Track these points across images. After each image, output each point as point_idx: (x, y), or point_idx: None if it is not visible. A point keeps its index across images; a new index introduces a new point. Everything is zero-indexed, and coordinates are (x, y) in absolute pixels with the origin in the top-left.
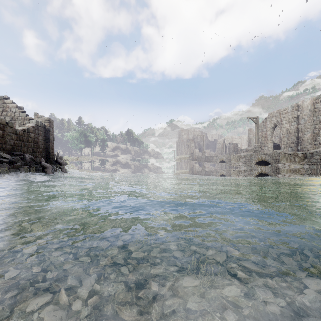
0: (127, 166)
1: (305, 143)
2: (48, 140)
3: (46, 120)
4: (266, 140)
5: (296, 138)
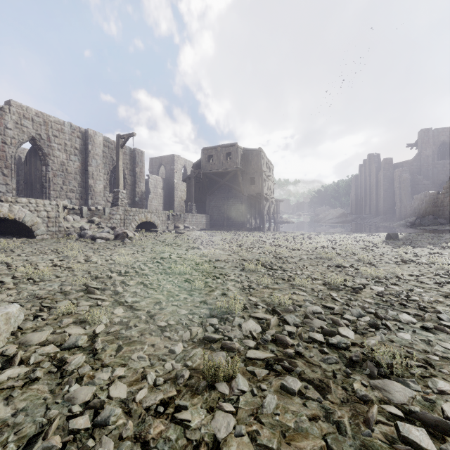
0: None
1: (98, 196)
2: None
3: None
4: (2, 167)
5: (79, 185)
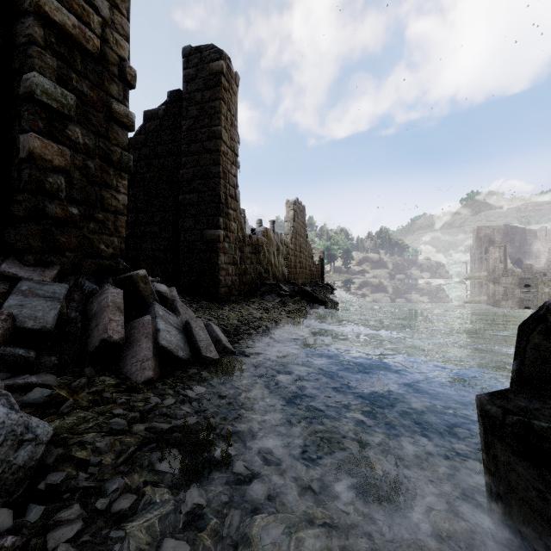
0: (385, 289)
1: None
2: (322, 267)
3: (321, 252)
4: None
5: None
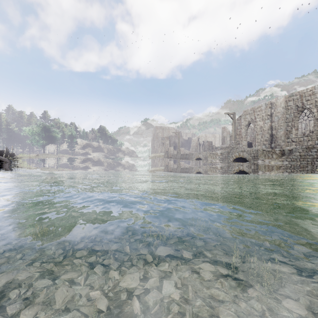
0: (96, 165)
1: (278, 140)
2: None
3: None
4: (240, 138)
5: (270, 136)
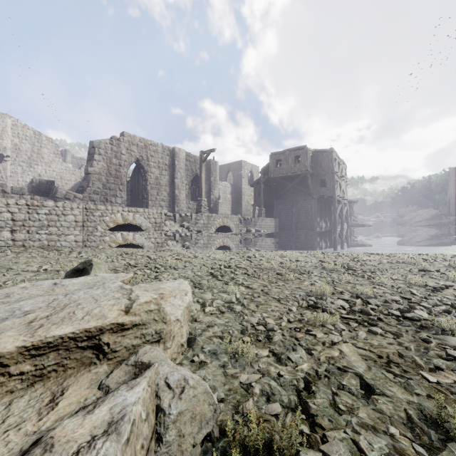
0: None
1: (182, 204)
2: None
3: None
4: (119, 184)
5: (168, 195)
